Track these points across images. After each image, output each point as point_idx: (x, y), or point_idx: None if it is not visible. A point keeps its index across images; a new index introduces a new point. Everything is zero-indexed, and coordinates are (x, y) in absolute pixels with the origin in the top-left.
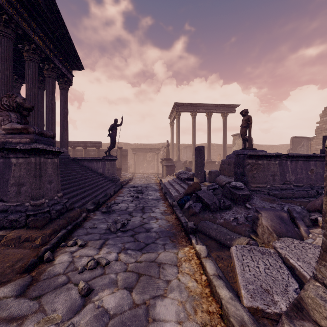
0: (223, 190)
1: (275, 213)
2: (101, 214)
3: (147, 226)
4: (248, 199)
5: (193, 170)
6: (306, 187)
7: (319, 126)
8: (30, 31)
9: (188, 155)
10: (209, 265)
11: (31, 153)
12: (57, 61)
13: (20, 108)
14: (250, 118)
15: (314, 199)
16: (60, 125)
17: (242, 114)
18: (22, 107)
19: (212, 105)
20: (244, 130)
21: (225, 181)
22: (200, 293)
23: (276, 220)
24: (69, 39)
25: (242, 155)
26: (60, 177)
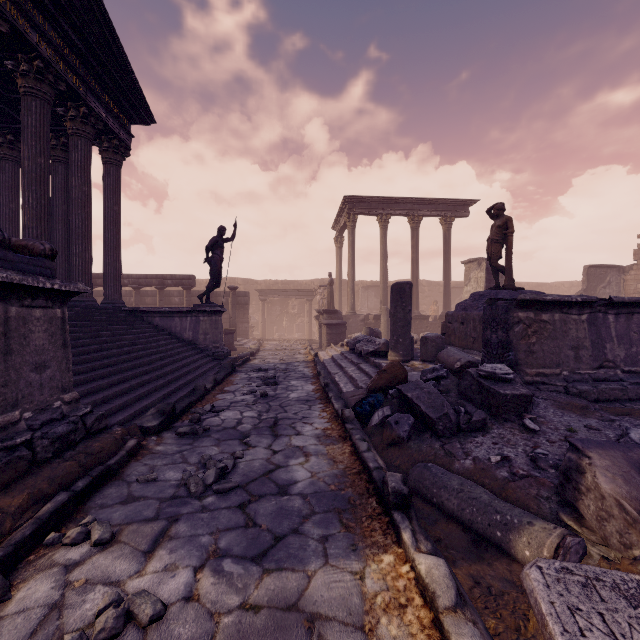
0: (458, 381)
1: (628, 457)
2: (176, 439)
3: (281, 476)
4: (526, 405)
5: (384, 334)
6: None
7: None
8: (29, 30)
9: (371, 302)
10: None
11: None
12: (95, 102)
13: None
14: (509, 223)
15: None
16: (104, 240)
17: (491, 215)
18: None
19: (421, 201)
20: (496, 248)
21: (460, 360)
22: None
23: None
24: (121, 55)
25: (503, 301)
26: (91, 351)
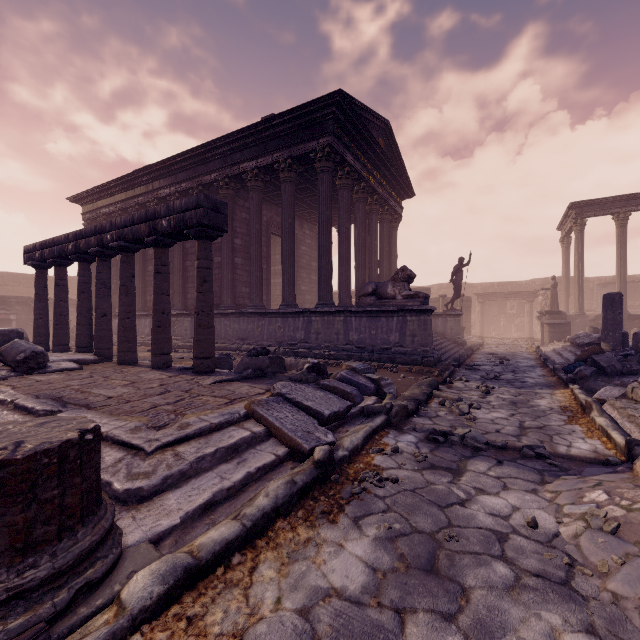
0: None
1: None
2: (467, 370)
3: (521, 380)
4: None
5: None
6: None
7: None
8: (376, 185)
9: None
10: (577, 390)
11: (421, 312)
12: (391, 201)
13: (408, 278)
14: None
15: None
16: (389, 274)
17: None
18: (409, 277)
19: None
20: None
21: None
22: (566, 400)
23: None
24: (403, 168)
25: None
26: None
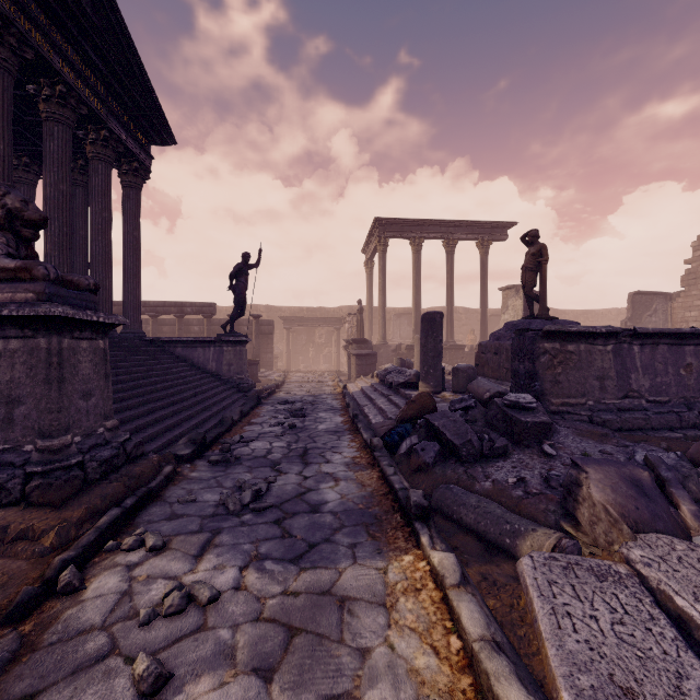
0: (486, 411)
1: (621, 472)
2: (209, 467)
3: (313, 498)
4: (546, 432)
5: (417, 365)
6: (676, 405)
7: (691, 270)
8: (53, 56)
9: (404, 331)
10: (469, 610)
11: (38, 326)
12: (116, 124)
13: (14, 220)
14: (543, 250)
15: (697, 433)
16: (123, 267)
17: (525, 242)
18: (19, 219)
19: (456, 223)
20: (530, 277)
21: (489, 391)
22: (446, 688)
23: (626, 490)
24: (142, 75)
25: (531, 332)
26: (119, 382)
